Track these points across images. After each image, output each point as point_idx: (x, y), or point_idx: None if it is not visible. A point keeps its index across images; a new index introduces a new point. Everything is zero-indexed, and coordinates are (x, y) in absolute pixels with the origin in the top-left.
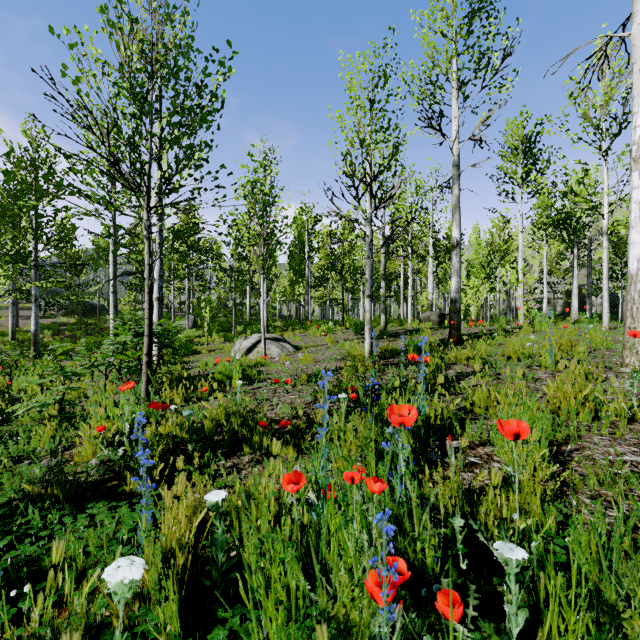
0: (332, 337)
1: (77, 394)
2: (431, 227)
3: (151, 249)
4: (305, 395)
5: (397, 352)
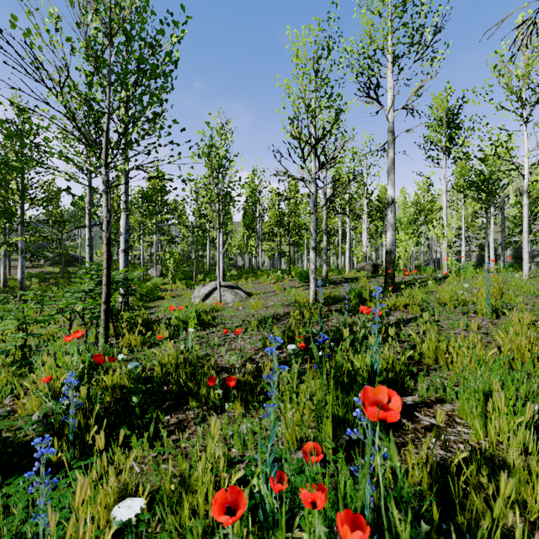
0: (280, 284)
1: (46, 338)
2: (365, 189)
3: (109, 202)
4: (255, 341)
5: (339, 299)
